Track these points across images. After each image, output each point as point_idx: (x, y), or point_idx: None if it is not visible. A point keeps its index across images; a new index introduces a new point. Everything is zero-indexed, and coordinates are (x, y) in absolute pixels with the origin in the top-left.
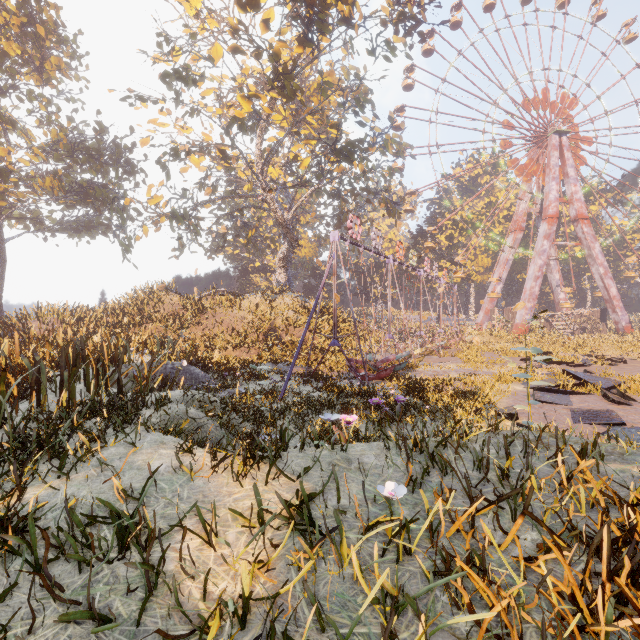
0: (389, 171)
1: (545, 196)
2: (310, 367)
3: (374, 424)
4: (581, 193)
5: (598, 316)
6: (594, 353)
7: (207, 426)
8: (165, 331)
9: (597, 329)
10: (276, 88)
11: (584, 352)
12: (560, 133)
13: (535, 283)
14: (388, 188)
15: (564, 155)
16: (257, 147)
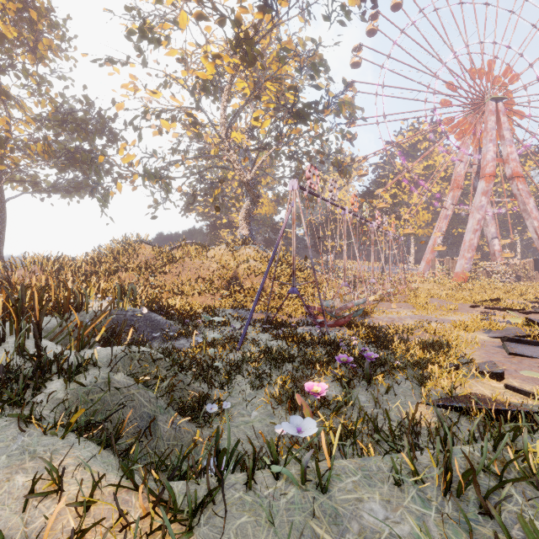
0: (341, 133)
1: (483, 157)
2: (269, 313)
3: (341, 385)
4: (516, 153)
5: (532, 265)
6: (538, 300)
7: (137, 399)
8: (138, 278)
9: (531, 277)
10: (238, 52)
11: (528, 299)
12: (496, 99)
13: (474, 235)
14: (340, 150)
15: (500, 119)
16: (222, 112)
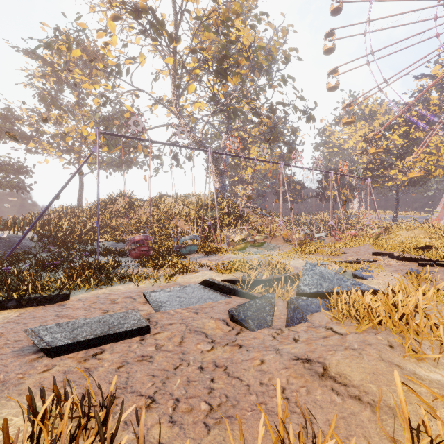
0: (283, 79)
1: None
2: None
3: None
4: None
5: None
6: None
7: None
8: (105, 221)
9: None
10: (145, 35)
11: None
12: None
13: None
14: (302, 97)
15: None
16: (171, 88)
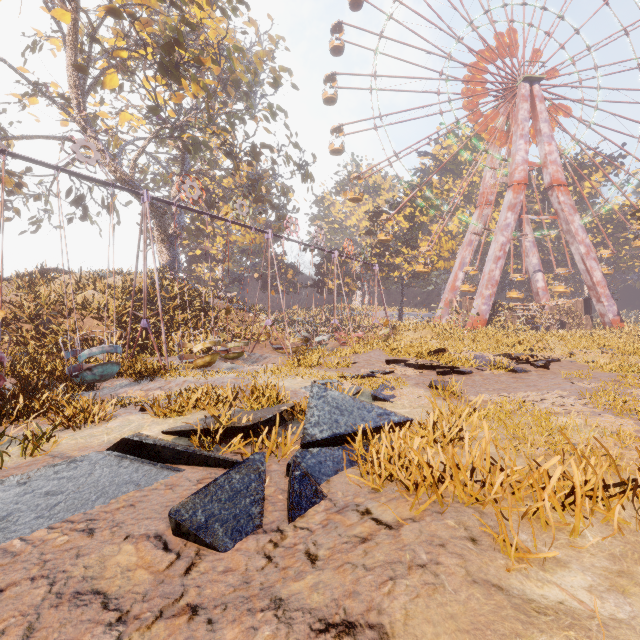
0: (270, 110)
1: (512, 158)
2: None
3: None
4: (557, 154)
5: (581, 307)
6: (532, 352)
7: None
8: None
9: (579, 323)
10: None
11: (518, 351)
12: (531, 81)
13: (495, 265)
14: (297, 144)
15: (536, 107)
16: (68, 71)
